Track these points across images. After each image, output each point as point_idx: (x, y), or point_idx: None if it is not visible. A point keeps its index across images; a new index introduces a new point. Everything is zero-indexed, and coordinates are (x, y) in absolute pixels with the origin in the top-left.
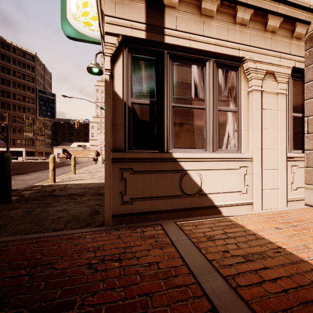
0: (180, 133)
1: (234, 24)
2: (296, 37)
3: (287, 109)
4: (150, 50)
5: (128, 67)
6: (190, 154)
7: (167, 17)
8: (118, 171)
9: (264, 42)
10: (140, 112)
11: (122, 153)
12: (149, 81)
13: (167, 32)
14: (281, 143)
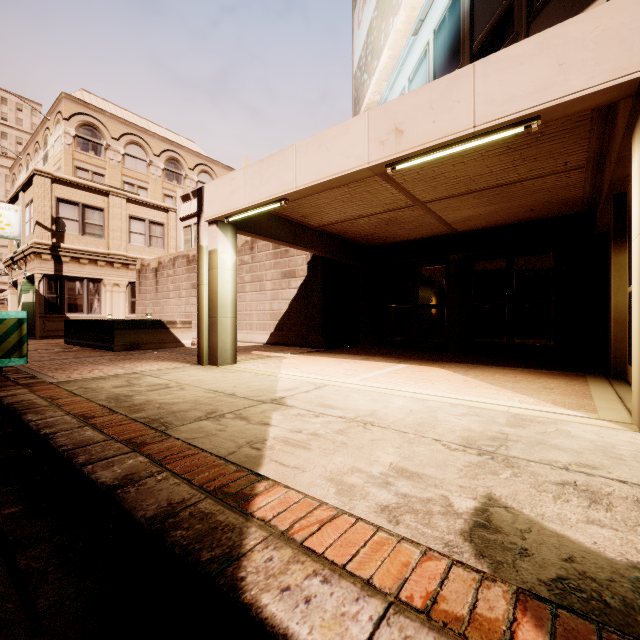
0: (71, 307)
1: (97, 266)
2: (131, 269)
3: (128, 297)
4: (56, 277)
5: (46, 284)
6: (75, 315)
7: (64, 266)
8: (42, 321)
9: (113, 272)
10: (52, 300)
11: (44, 315)
12: (56, 288)
13: (64, 271)
14: (123, 311)
